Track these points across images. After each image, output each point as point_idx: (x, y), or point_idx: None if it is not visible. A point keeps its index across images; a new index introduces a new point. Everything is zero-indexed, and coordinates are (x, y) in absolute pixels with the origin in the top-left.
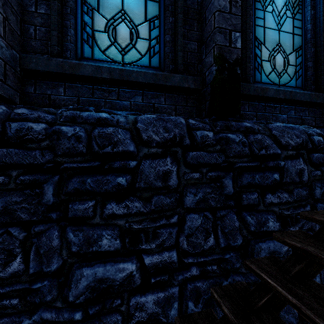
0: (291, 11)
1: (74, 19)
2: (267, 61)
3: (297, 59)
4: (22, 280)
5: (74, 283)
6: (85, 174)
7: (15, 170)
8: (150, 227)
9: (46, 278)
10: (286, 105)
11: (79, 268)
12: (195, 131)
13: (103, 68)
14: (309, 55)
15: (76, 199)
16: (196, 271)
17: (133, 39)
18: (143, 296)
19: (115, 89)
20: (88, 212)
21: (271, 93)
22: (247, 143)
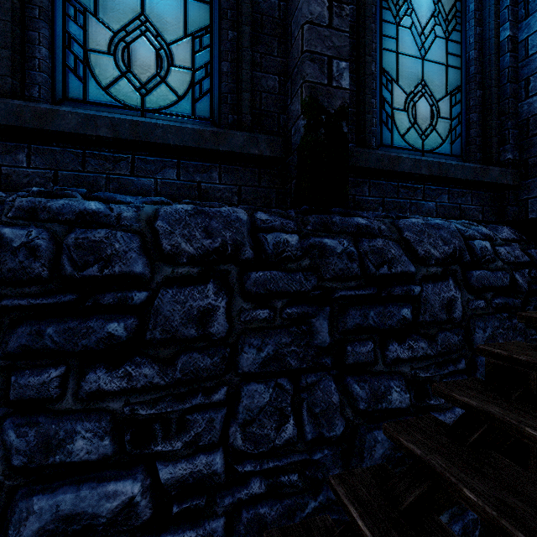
0: (444, 28)
1: (49, 28)
2: (402, 110)
3: (453, 109)
4: None
5: (13, 526)
6: (45, 318)
7: None
8: (173, 410)
9: None
10: (434, 186)
11: (26, 496)
12: (265, 234)
13: (98, 119)
14: (473, 102)
15: (27, 365)
16: (259, 486)
17: (163, 67)
18: None
19: (127, 156)
20: (49, 390)
21: (407, 166)
22: (356, 254)
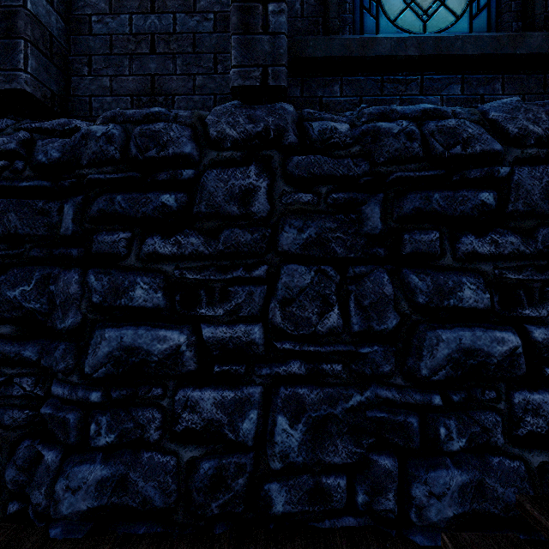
0: None
1: None
2: None
3: None
4: (343, 340)
5: (426, 349)
6: (423, 190)
7: (323, 187)
8: (535, 280)
9: (372, 343)
10: None
11: (429, 329)
12: None
13: (407, 40)
14: None
15: (412, 227)
16: None
17: None
18: (534, 393)
19: (416, 77)
20: (435, 247)
21: None
22: None
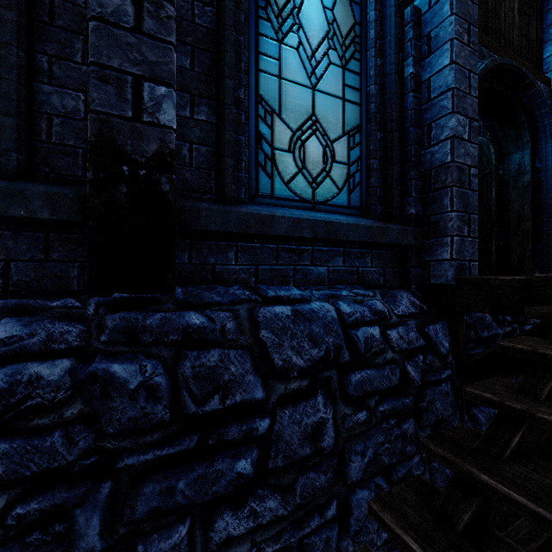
0: (340, 54)
1: None
2: (286, 151)
3: (351, 152)
4: None
5: None
6: None
7: None
8: None
9: None
10: (325, 246)
11: None
12: None
13: None
14: (373, 146)
15: None
16: None
17: None
18: None
19: None
20: None
21: (283, 228)
22: (164, 387)
